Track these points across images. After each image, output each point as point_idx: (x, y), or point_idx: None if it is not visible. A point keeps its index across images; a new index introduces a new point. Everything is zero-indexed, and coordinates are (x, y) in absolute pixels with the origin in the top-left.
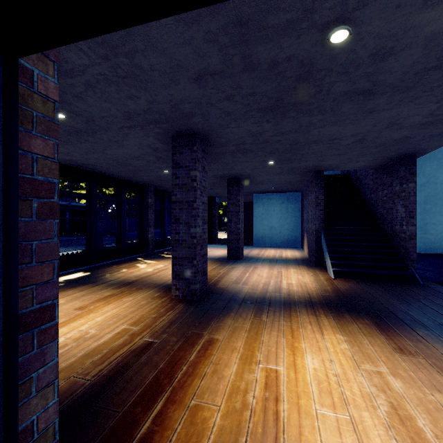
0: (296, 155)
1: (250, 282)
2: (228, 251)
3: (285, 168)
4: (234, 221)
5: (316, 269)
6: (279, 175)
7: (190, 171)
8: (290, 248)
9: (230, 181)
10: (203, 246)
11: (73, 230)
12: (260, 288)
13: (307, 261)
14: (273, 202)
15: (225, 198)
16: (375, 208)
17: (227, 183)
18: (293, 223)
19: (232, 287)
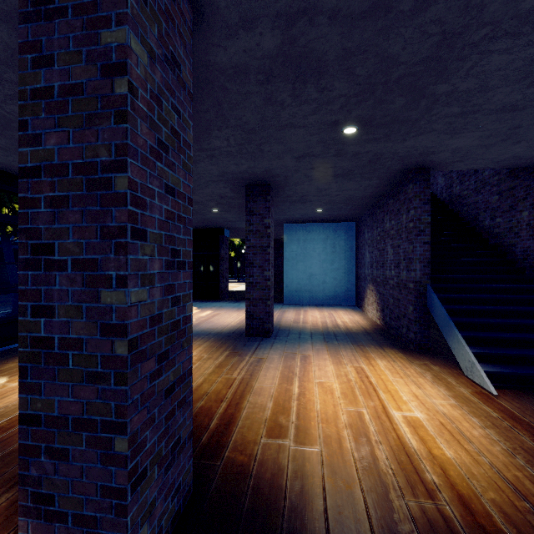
0: (418, 103)
1: (313, 425)
2: (248, 321)
3: (364, 158)
4: (258, 265)
5: (424, 359)
6: (343, 179)
7: (99, 27)
8: (339, 306)
9: (250, 190)
10: (173, 353)
11: (3, 280)
12: (355, 463)
13: (389, 337)
14: (313, 236)
15: (240, 231)
16: (508, 242)
17: (245, 193)
18: (342, 268)
19: (270, 461)
